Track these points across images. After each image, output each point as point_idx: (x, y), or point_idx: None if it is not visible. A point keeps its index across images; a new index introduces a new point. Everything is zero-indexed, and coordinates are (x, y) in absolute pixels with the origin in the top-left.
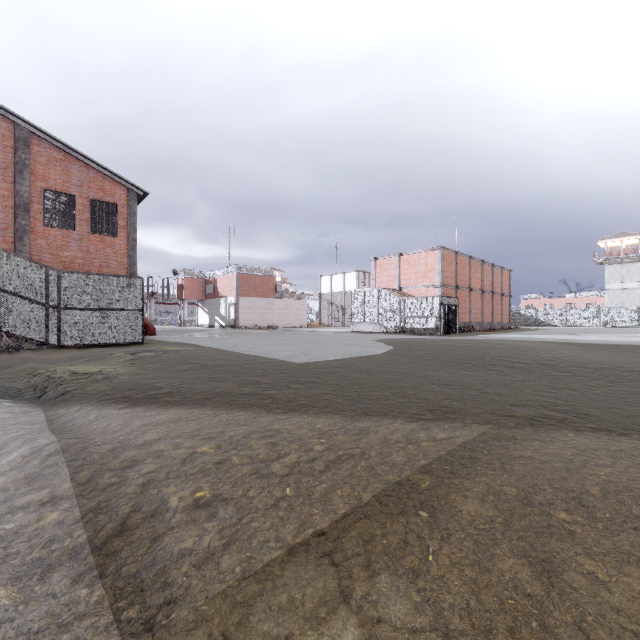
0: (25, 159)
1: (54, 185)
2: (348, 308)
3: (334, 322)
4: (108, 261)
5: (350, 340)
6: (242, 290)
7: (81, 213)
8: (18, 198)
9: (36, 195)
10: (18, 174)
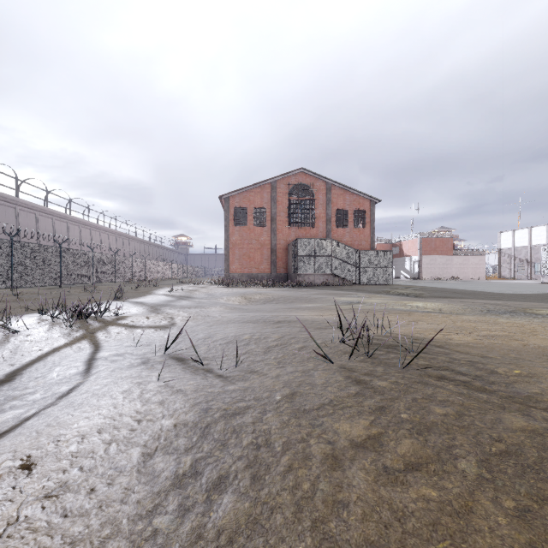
0: (329, 197)
1: (339, 207)
2: (535, 262)
3: (517, 275)
4: (361, 241)
5: (541, 287)
6: (424, 250)
7: (350, 218)
8: (327, 216)
9: (333, 213)
10: (327, 205)
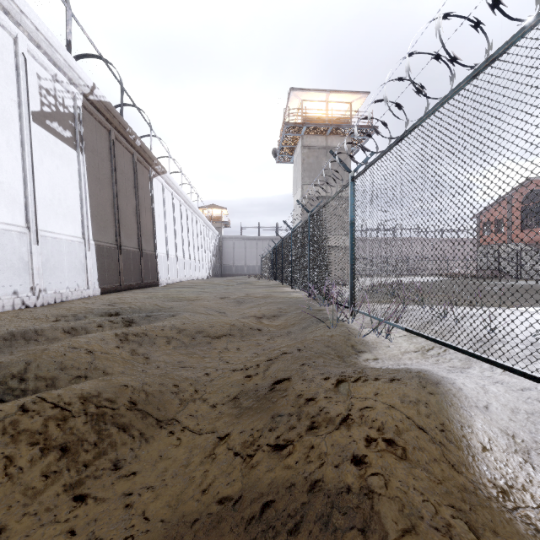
0: None
1: None
2: None
3: None
4: None
5: None
6: None
7: None
8: None
9: None
10: None
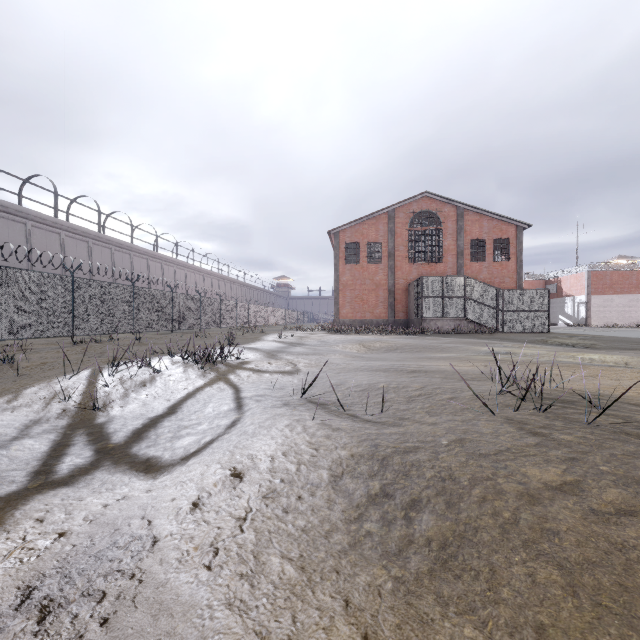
0: (461, 225)
1: (474, 236)
2: None
3: None
4: (504, 278)
5: None
6: (594, 288)
7: (488, 250)
8: (458, 249)
9: (466, 244)
10: (458, 235)
